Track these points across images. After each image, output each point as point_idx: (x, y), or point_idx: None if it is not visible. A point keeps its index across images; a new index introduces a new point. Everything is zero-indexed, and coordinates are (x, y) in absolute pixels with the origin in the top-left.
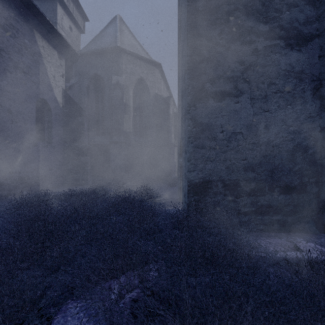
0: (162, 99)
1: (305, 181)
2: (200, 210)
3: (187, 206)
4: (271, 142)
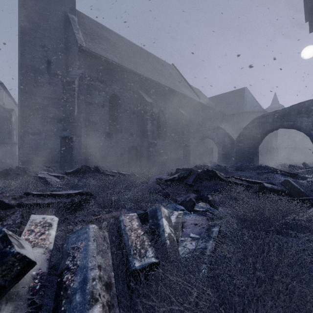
0: (4, 109)
1: None
2: None
3: None
4: (52, 149)
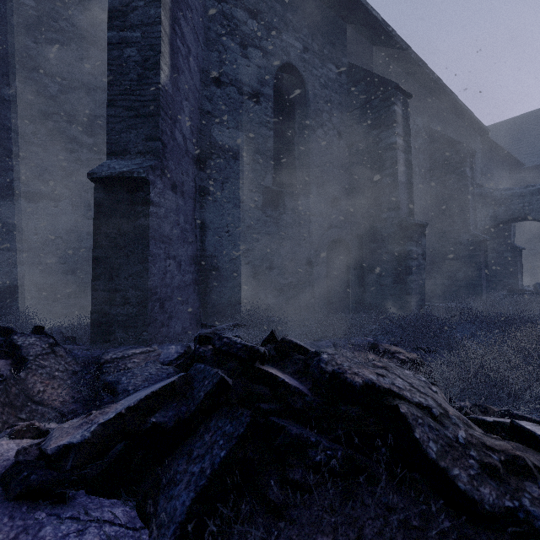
0: None
1: None
2: (5, 318)
3: None
4: None
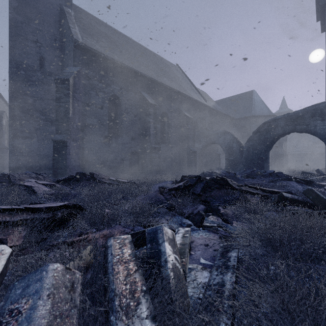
0: None
1: None
2: None
3: None
4: (45, 154)
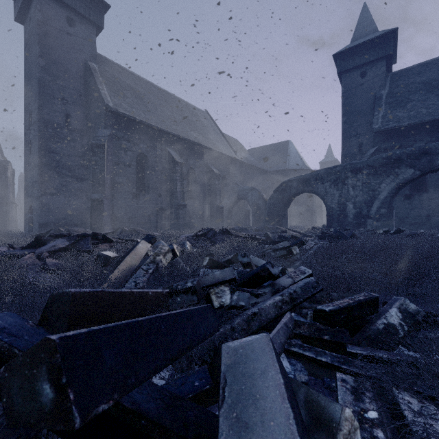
0: None
1: (83, 222)
2: None
3: (39, 232)
4: (72, 211)
